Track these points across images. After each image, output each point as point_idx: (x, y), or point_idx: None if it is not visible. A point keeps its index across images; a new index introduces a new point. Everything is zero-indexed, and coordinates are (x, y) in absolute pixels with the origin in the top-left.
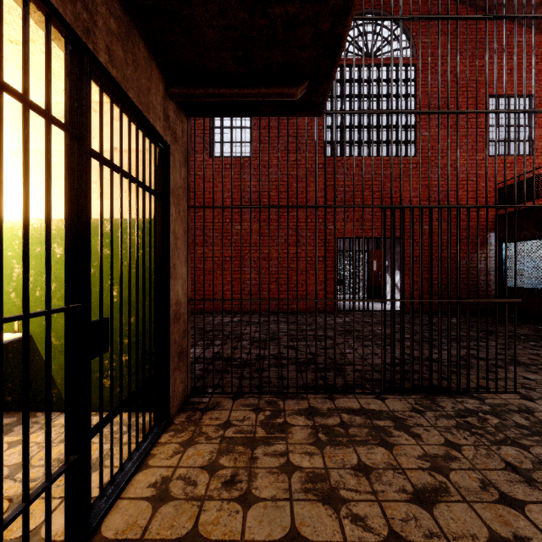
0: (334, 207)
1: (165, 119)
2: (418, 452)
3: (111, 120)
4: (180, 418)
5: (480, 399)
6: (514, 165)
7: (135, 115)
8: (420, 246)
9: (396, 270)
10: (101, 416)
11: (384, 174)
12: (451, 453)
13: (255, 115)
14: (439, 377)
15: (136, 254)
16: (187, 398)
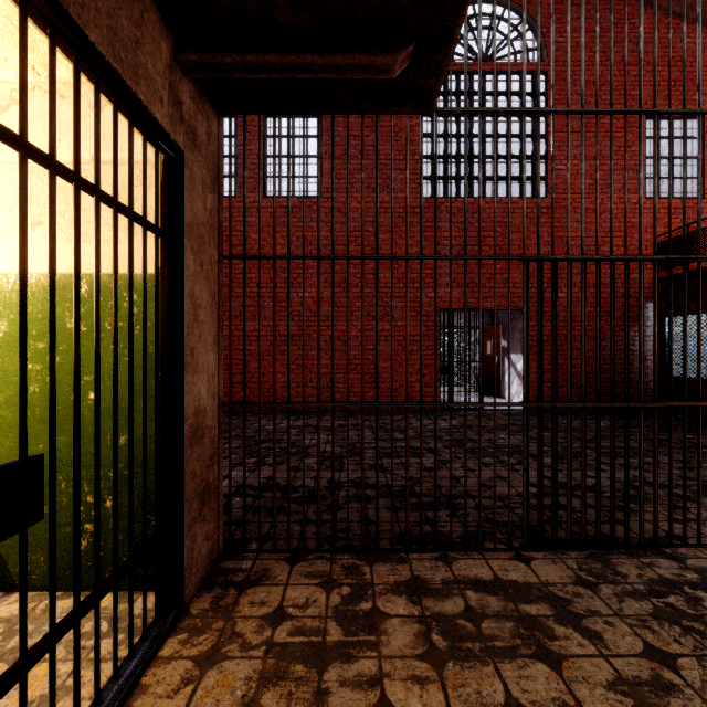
0: (450, 258)
1: (173, 105)
2: (606, 674)
3: (50, 78)
4: (202, 603)
5: (678, 559)
6: None
7: (108, 81)
8: (583, 320)
9: (519, 354)
10: (21, 649)
11: (504, 221)
12: (663, 675)
13: (325, 111)
14: (613, 523)
15: (114, 332)
16: (217, 561)
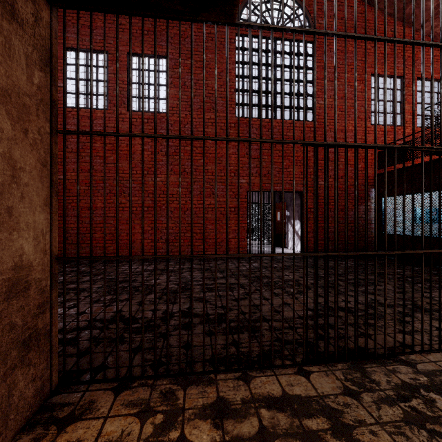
0: (249, 140)
1: None
2: None
3: None
4: None
5: (411, 364)
6: (440, 104)
7: None
8: (346, 191)
9: (297, 220)
10: None
11: (288, 135)
12: None
13: (146, 11)
14: (366, 340)
15: None
16: (49, 396)
